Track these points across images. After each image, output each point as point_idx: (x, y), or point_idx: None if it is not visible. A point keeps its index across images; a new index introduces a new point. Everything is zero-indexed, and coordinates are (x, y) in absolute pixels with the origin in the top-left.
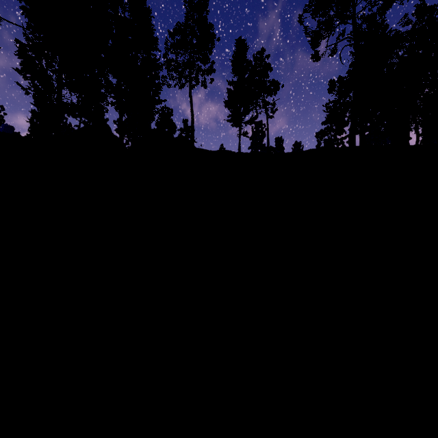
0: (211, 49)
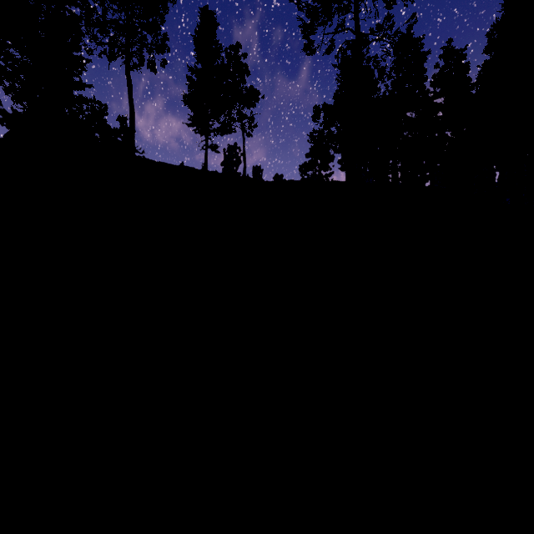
0: (163, 15)
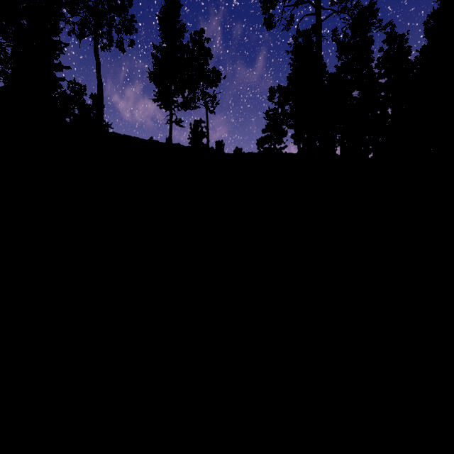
0: None
